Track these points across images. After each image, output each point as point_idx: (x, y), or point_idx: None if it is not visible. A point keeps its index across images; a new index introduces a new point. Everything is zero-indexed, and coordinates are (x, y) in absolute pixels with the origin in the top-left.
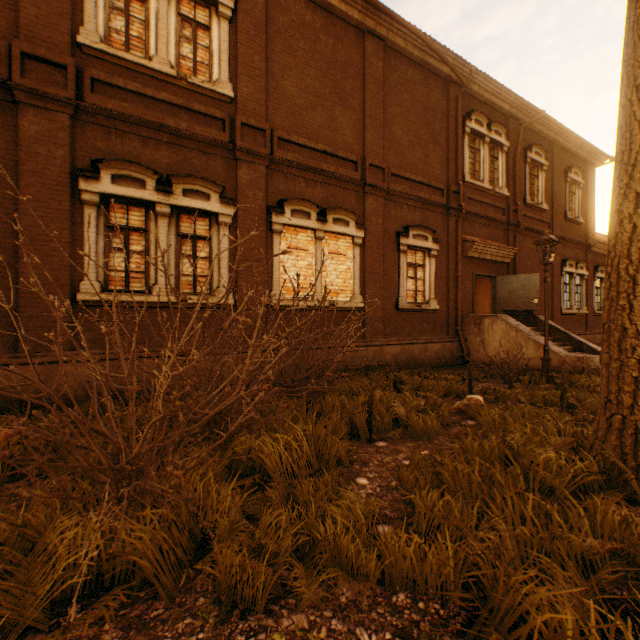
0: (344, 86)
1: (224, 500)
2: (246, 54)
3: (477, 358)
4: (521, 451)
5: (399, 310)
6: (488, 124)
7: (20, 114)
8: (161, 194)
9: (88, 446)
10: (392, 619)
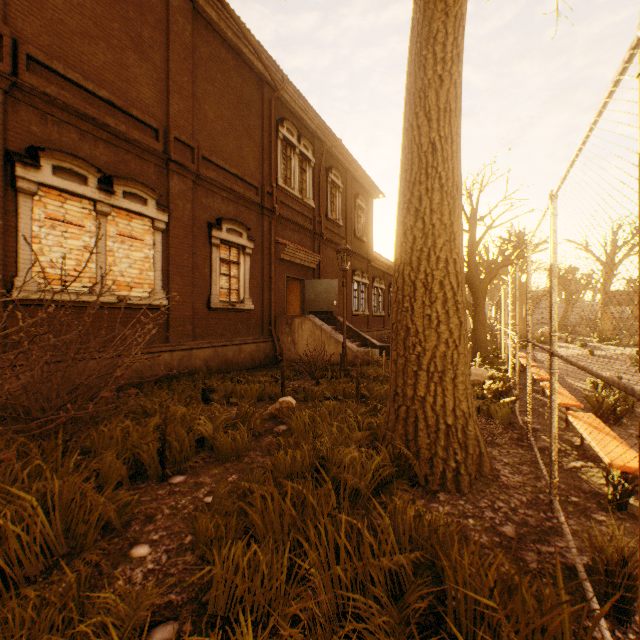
0: (141, 31)
1: None
2: None
3: (289, 357)
4: (330, 455)
5: (212, 309)
6: (298, 136)
7: None
8: None
9: None
10: None
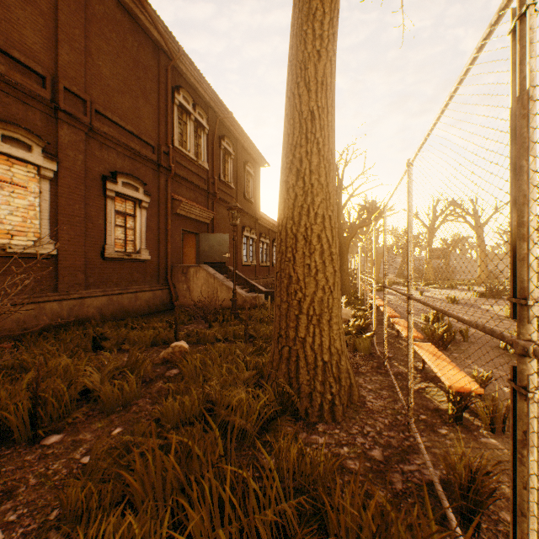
0: None
1: None
2: None
3: (185, 302)
4: (219, 398)
5: (106, 259)
6: (194, 105)
7: None
8: None
9: None
10: None
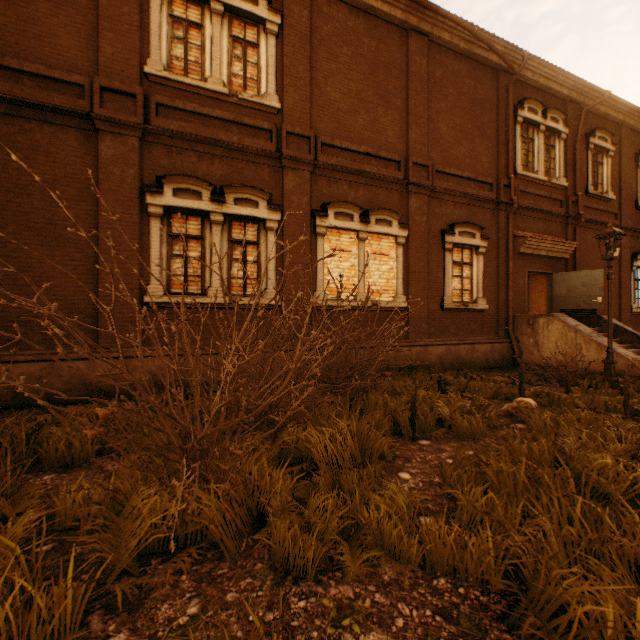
0: (387, 87)
1: (276, 482)
2: (291, 66)
3: (530, 360)
4: (574, 456)
5: (444, 310)
6: (543, 111)
7: (99, 140)
8: (215, 204)
9: (162, 428)
10: (432, 599)
